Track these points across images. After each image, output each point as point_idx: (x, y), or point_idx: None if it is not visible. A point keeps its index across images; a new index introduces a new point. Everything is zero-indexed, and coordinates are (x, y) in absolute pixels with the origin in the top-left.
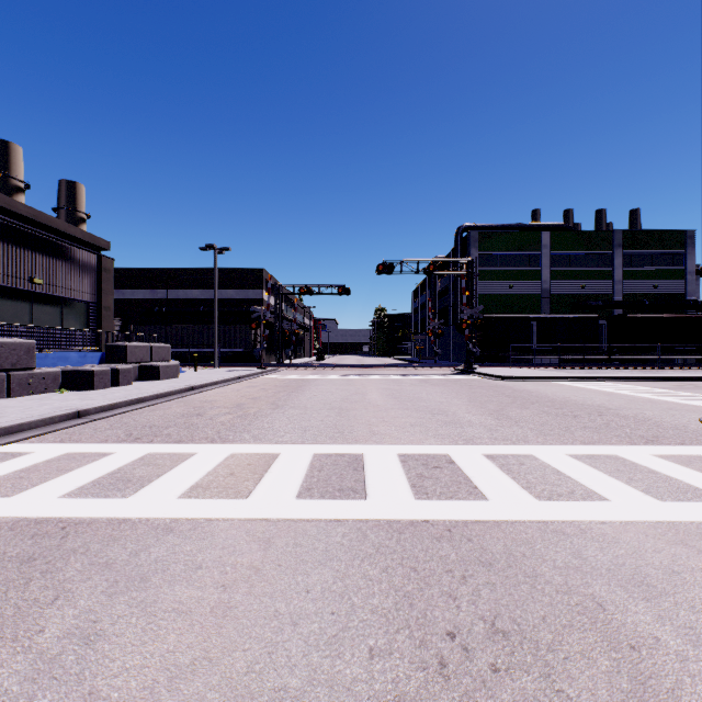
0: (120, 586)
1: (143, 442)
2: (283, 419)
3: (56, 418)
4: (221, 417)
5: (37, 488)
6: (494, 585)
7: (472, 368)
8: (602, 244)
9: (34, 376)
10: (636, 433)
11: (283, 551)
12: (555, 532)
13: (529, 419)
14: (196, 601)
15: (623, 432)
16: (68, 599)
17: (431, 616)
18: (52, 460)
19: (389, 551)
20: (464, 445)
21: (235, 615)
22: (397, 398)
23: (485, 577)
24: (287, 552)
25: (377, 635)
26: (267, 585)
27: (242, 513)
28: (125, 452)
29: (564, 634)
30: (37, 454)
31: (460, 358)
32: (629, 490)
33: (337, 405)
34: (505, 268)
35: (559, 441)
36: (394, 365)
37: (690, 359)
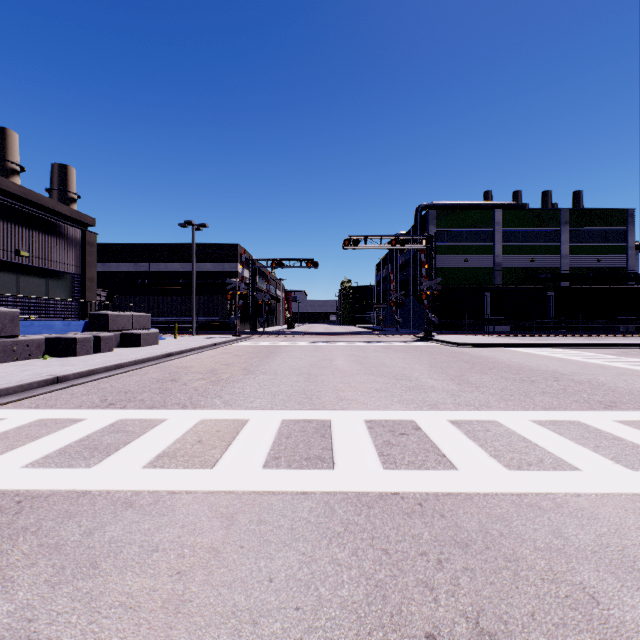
0: (66, 573)
1: (116, 408)
2: (254, 384)
3: (34, 384)
4: (194, 382)
5: (2, 457)
6: (473, 571)
7: (431, 335)
8: (550, 221)
9: (18, 343)
10: (594, 399)
11: (246, 529)
12: (530, 506)
13: (489, 384)
14: (147, 593)
15: (581, 397)
16: (6, 590)
17: (407, 613)
18: (23, 426)
19: (359, 529)
20: (429, 411)
21: (188, 612)
22: (362, 364)
23: (462, 561)
24: (251, 530)
25: (347, 639)
26: (226, 571)
27: (207, 485)
28: (97, 418)
29: (558, 637)
30: (10, 420)
31: (419, 326)
32: (598, 459)
33: (305, 370)
34: (460, 243)
35: (521, 406)
36: (359, 333)
37: (631, 327)
